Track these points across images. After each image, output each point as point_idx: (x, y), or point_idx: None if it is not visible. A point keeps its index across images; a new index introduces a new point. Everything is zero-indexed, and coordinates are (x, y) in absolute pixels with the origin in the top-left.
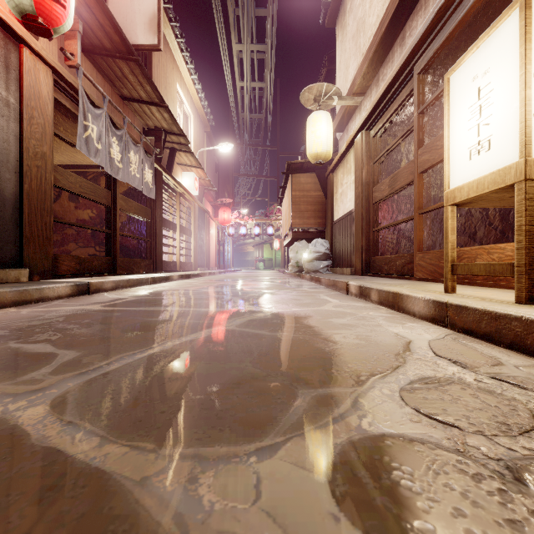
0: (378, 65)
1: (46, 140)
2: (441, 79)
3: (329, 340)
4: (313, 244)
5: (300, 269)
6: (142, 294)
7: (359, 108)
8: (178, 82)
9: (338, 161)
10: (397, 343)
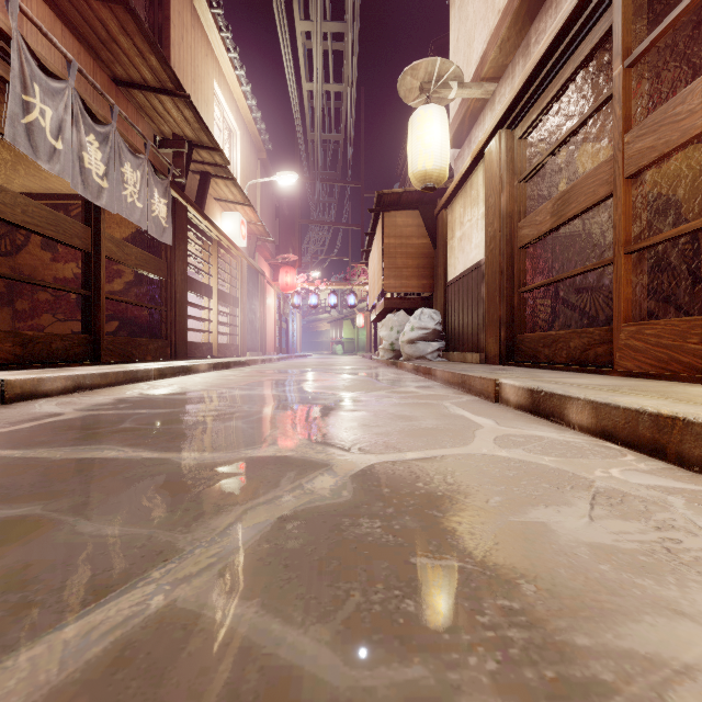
0: (526, 24)
1: None
2: (651, 22)
3: None
4: (416, 317)
5: (397, 355)
6: (109, 401)
7: (490, 101)
8: (216, 78)
9: (456, 188)
10: None
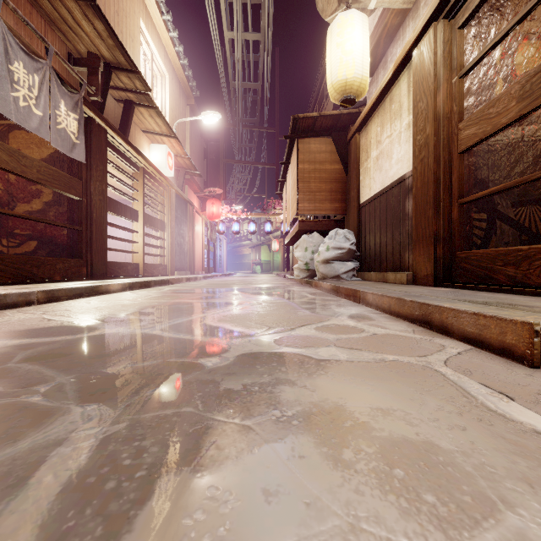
0: None
1: None
2: None
3: None
4: (331, 237)
5: (311, 274)
6: None
7: (413, 9)
8: (143, 18)
9: (372, 107)
10: None
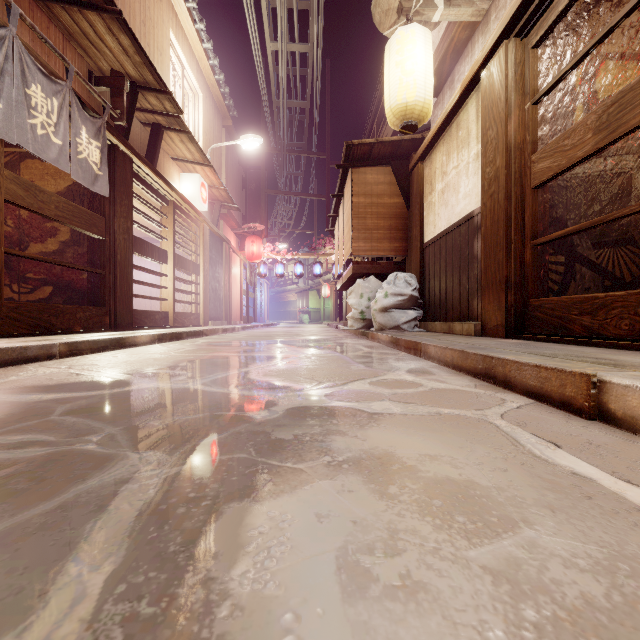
0: None
1: None
2: None
3: None
4: (390, 282)
5: (367, 324)
6: None
7: (483, 23)
8: (173, 28)
9: (437, 133)
10: None
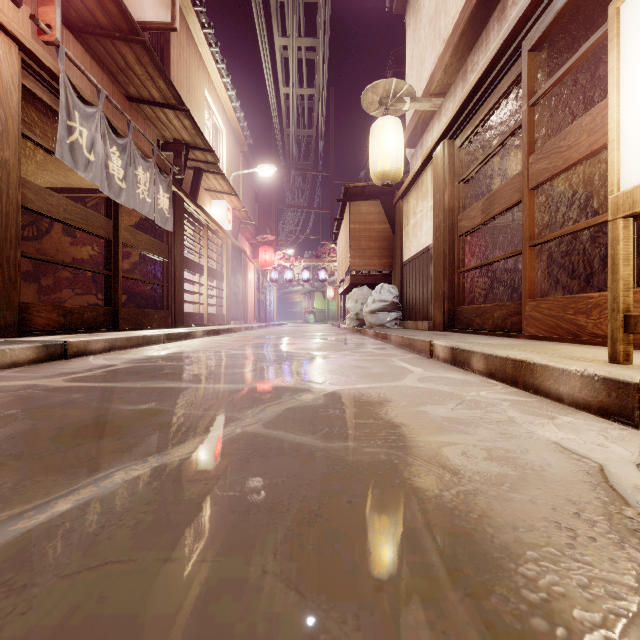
0: (465, 53)
1: (8, 142)
2: (556, 64)
3: (439, 465)
4: (377, 291)
5: (361, 323)
6: (142, 358)
7: (438, 112)
8: (206, 85)
9: (410, 183)
10: (579, 473)
